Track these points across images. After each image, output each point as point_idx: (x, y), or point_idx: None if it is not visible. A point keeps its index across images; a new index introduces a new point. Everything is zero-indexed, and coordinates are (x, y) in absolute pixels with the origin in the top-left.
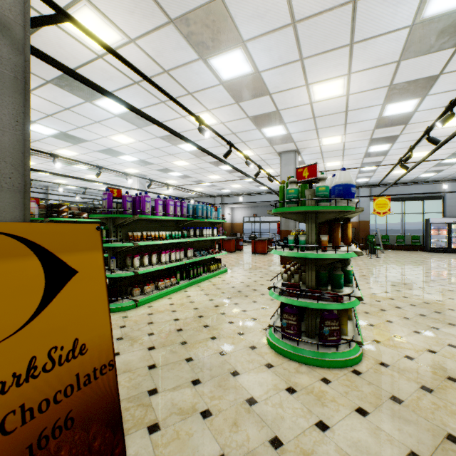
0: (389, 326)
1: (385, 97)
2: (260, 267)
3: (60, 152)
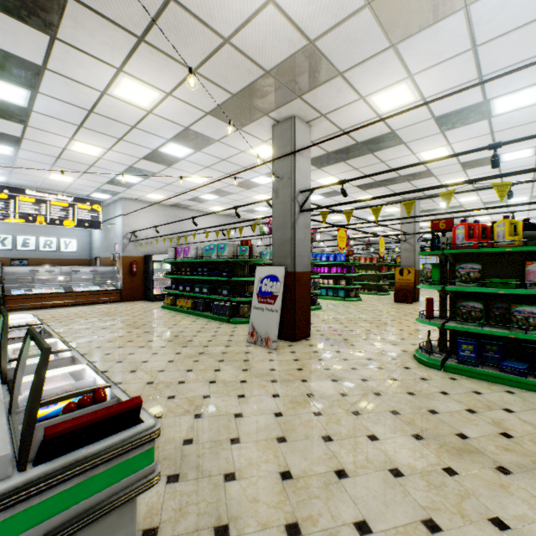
0: None
1: None
2: None
3: None
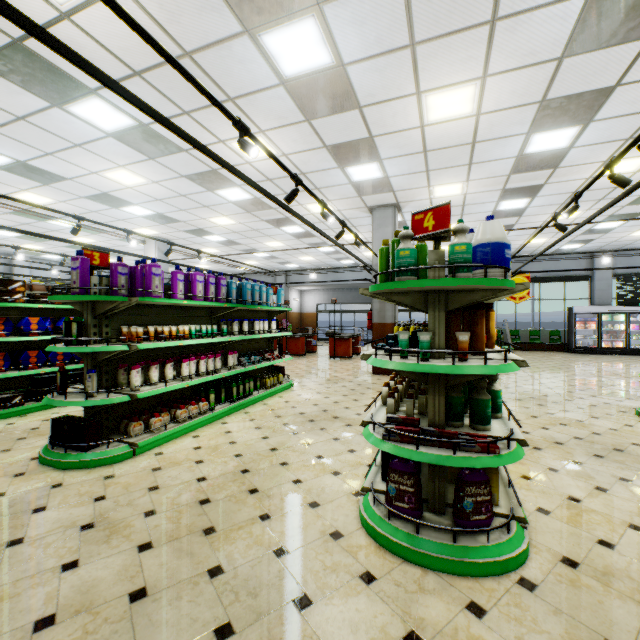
0: (555, 479)
1: (533, 121)
2: (343, 379)
3: (22, 198)
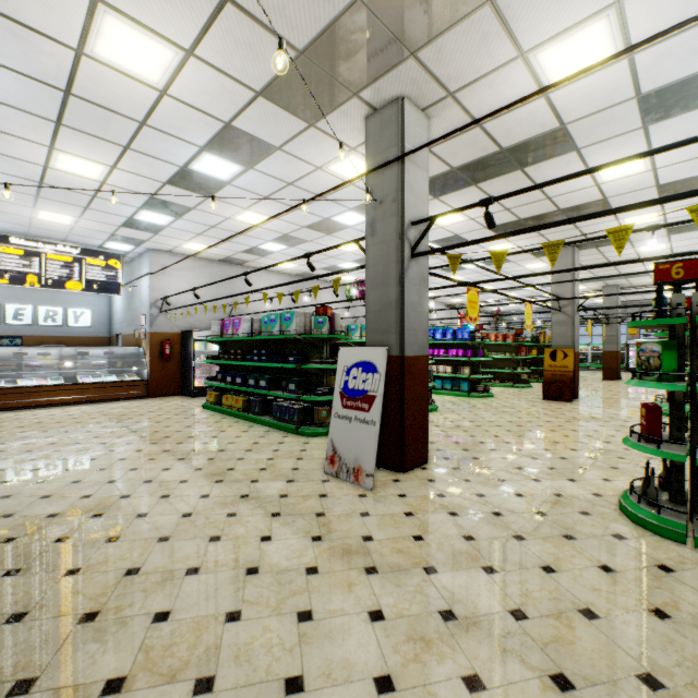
0: None
1: None
2: None
3: None
